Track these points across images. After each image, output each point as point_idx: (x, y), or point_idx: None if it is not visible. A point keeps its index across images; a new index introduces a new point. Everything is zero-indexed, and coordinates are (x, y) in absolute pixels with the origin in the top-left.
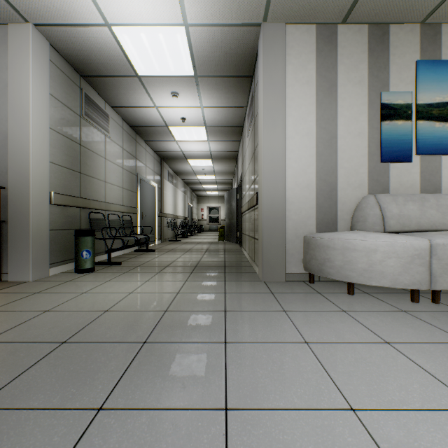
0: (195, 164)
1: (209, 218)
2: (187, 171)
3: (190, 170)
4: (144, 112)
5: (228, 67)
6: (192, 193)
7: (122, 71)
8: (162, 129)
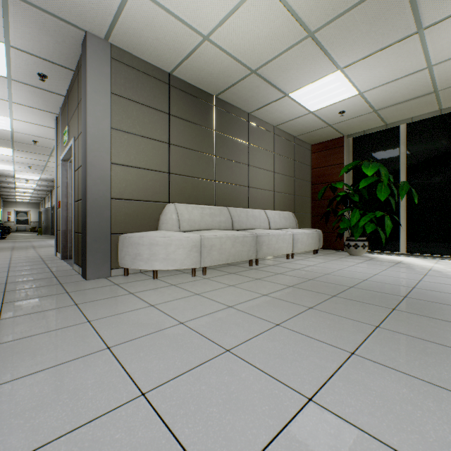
0: (20, 190)
1: (17, 220)
2: (10, 191)
3: (13, 191)
4: (7, 180)
5: (52, 180)
6: (1, 200)
7: (9, 176)
8: (11, 182)
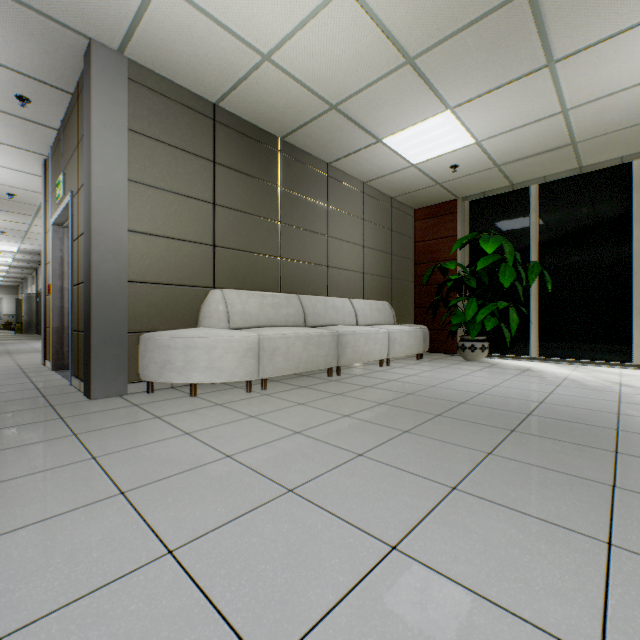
0: None
1: None
2: None
3: None
4: None
5: (38, 253)
6: None
7: None
8: None
